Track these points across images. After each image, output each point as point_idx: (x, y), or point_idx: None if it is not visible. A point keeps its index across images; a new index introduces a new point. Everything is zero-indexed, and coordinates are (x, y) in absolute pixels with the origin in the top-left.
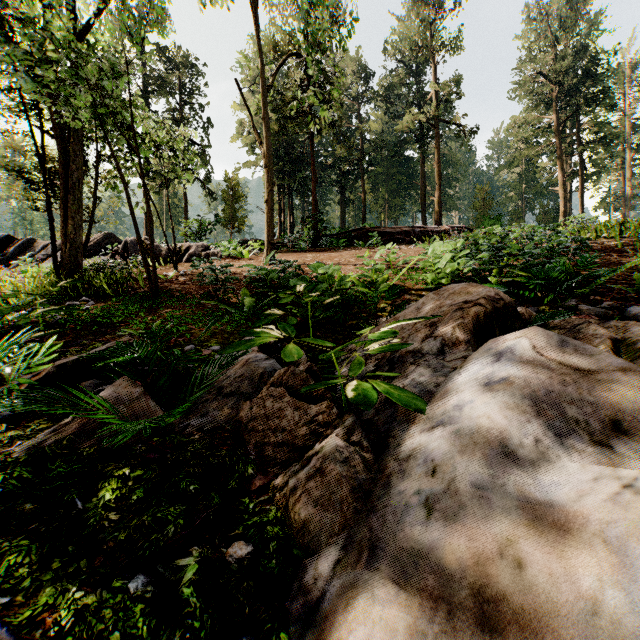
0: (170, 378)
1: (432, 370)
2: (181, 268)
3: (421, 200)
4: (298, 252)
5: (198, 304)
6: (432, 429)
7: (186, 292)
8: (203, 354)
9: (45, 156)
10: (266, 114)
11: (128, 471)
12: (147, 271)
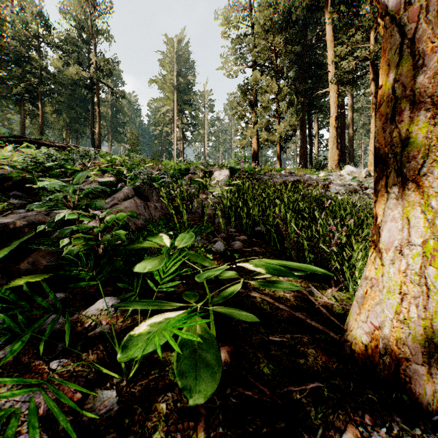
0: None
1: None
2: None
3: (91, 130)
4: None
5: None
6: None
7: None
8: None
9: None
10: None
11: None
12: None
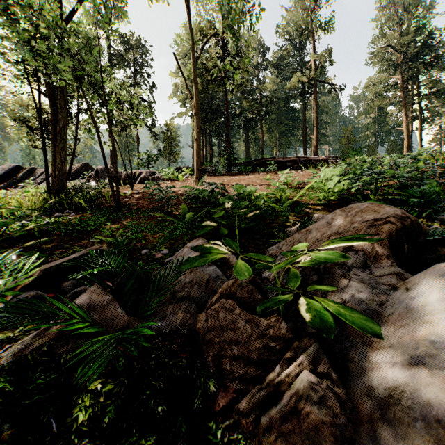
0: (133, 285)
1: (368, 286)
2: (135, 188)
3: (303, 138)
4: (217, 176)
5: (149, 215)
6: (409, 367)
7: (140, 206)
8: (156, 257)
9: (41, 109)
10: (195, 77)
11: (100, 386)
12: (112, 191)
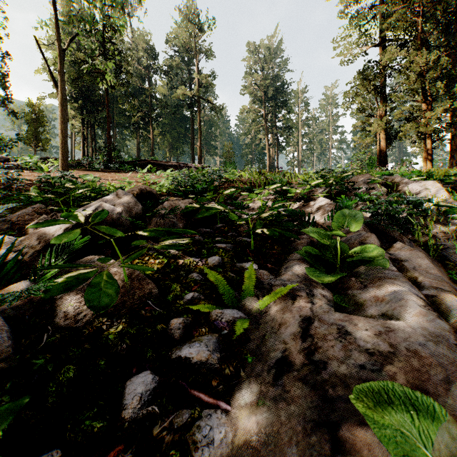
0: None
1: None
2: None
3: (191, 146)
4: (93, 171)
5: None
6: None
7: None
8: None
9: None
10: (61, 69)
11: None
12: None
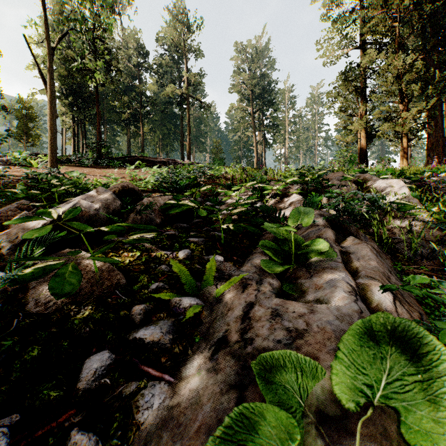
0: None
1: None
2: None
3: (181, 143)
4: (82, 167)
5: None
6: None
7: None
8: None
9: None
10: (50, 67)
11: None
12: None
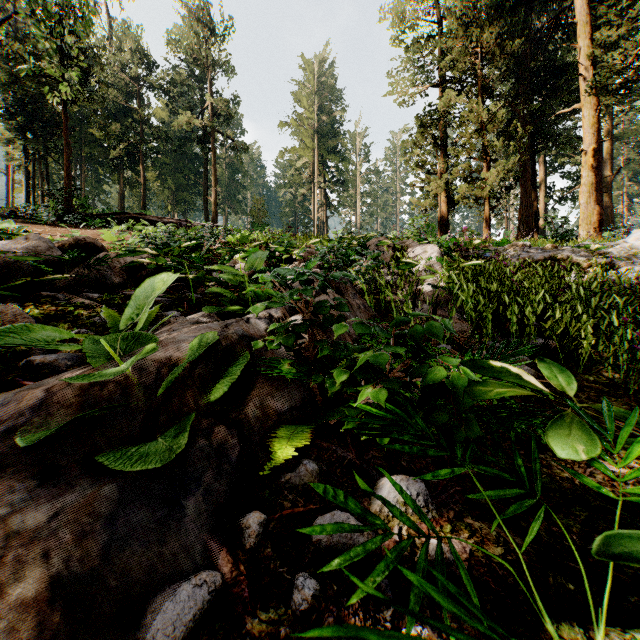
0: None
1: None
2: None
3: (204, 199)
4: (37, 224)
5: None
6: None
7: None
8: None
9: None
10: None
11: None
12: None
